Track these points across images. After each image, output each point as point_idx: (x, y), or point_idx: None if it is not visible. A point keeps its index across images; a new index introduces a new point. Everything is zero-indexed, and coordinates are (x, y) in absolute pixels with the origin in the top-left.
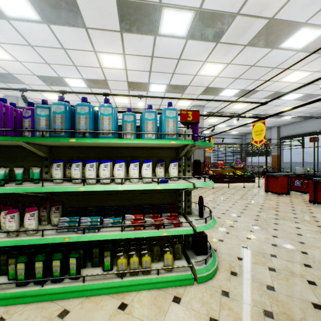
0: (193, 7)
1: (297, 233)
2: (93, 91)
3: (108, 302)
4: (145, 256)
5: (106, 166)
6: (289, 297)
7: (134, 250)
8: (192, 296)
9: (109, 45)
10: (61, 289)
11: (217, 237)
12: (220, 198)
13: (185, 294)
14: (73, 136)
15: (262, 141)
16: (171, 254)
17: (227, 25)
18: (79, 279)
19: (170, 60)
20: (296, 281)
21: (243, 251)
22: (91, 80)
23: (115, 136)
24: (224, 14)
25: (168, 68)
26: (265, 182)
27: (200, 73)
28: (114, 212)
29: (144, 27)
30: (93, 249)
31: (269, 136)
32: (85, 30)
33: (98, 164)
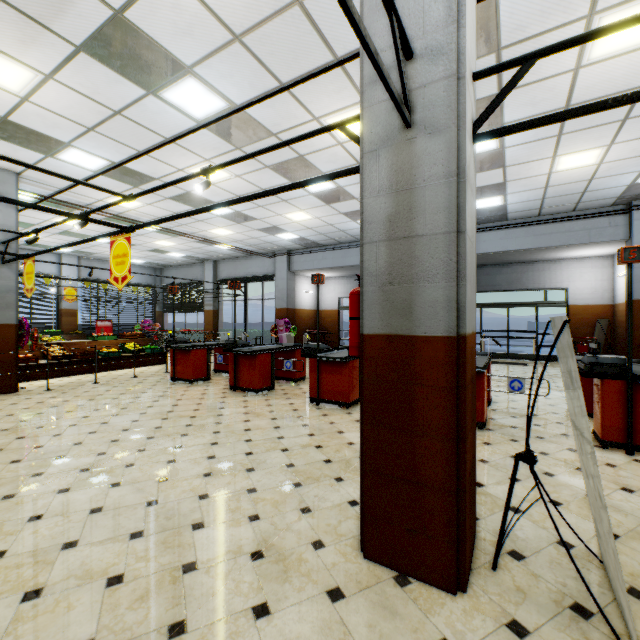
0: None
1: (170, 459)
2: None
3: None
4: None
5: None
6: None
7: None
8: None
9: None
10: None
11: None
12: (49, 415)
13: None
14: None
15: (126, 279)
16: None
17: None
18: None
19: None
20: (78, 598)
21: None
22: None
23: None
24: None
25: None
26: (172, 362)
27: None
28: None
29: None
30: None
31: (202, 275)
32: None
33: None
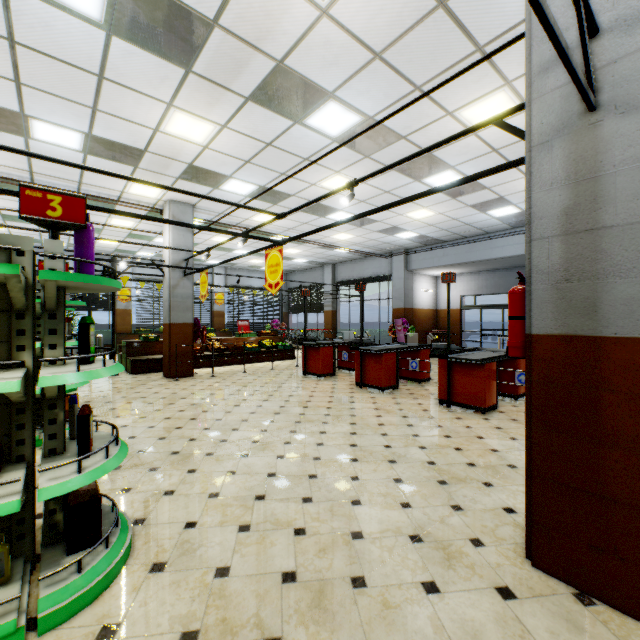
0: None
1: (318, 442)
2: None
3: None
4: None
5: None
6: (249, 579)
7: None
8: None
9: None
10: None
11: (166, 487)
12: (218, 396)
13: None
14: None
15: (278, 285)
16: None
17: (199, 38)
18: None
19: (76, 72)
20: (276, 538)
21: (206, 505)
22: None
23: None
24: (187, 11)
25: (77, 92)
26: (303, 357)
27: (166, 129)
28: None
29: None
30: None
31: (321, 278)
32: None
33: None
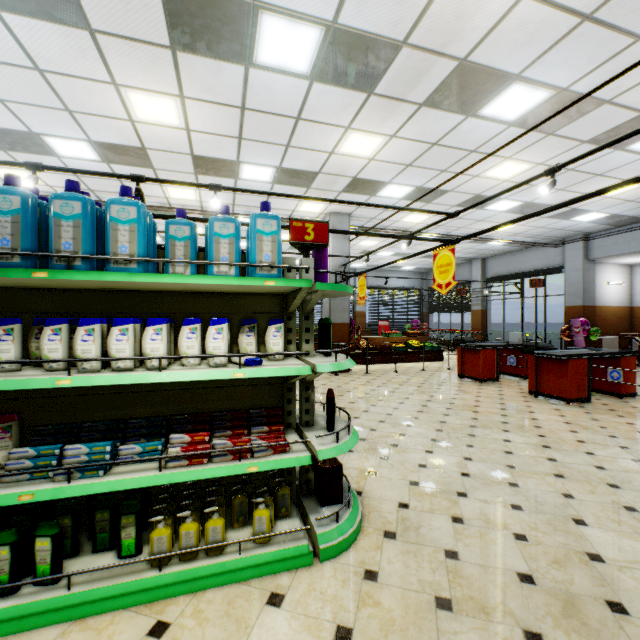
0: (321, 19)
1: (505, 450)
2: (114, 169)
3: (125, 625)
4: (212, 518)
5: (125, 333)
6: (481, 568)
7: (189, 507)
8: (307, 588)
9: (147, 75)
10: (12, 610)
11: (367, 467)
12: (379, 392)
13: (294, 586)
14: (46, 266)
15: (449, 285)
16: (270, 509)
17: (386, 62)
18: (59, 583)
19: (281, 120)
20: (495, 537)
21: (410, 491)
22: (108, 146)
23: (146, 268)
24: (380, 41)
25: (277, 135)
26: (458, 360)
27: (340, 150)
28: (147, 431)
29: (222, 45)
30: (95, 514)
31: (468, 275)
32: (88, 34)
33: (109, 329)
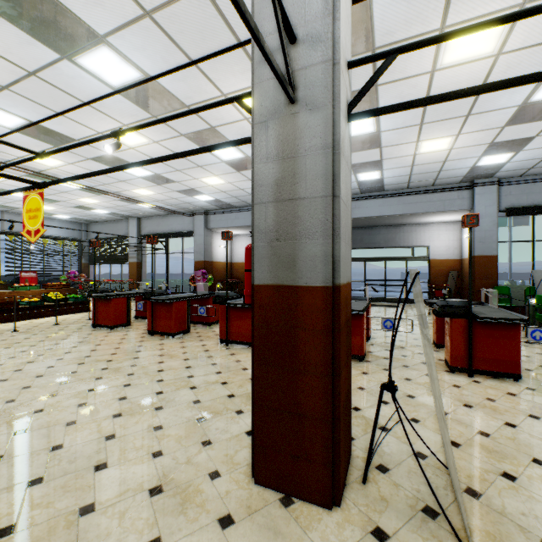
0: None
1: (81, 403)
2: None
3: None
4: None
5: None
6: None
7: None
8: None
9: None
10: None
11: None
12: None
13: None
14: None
15: (39, 232)
16: None
17: None
18: None
19: None
20: None
21: None
22: None
23: None
24: None
25: None
26: (93, 310)
27: None
28: None
29: None
30: None
31: (126, 231)
32: None
33: None
